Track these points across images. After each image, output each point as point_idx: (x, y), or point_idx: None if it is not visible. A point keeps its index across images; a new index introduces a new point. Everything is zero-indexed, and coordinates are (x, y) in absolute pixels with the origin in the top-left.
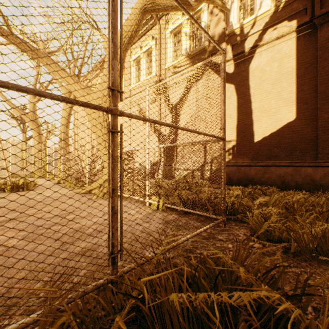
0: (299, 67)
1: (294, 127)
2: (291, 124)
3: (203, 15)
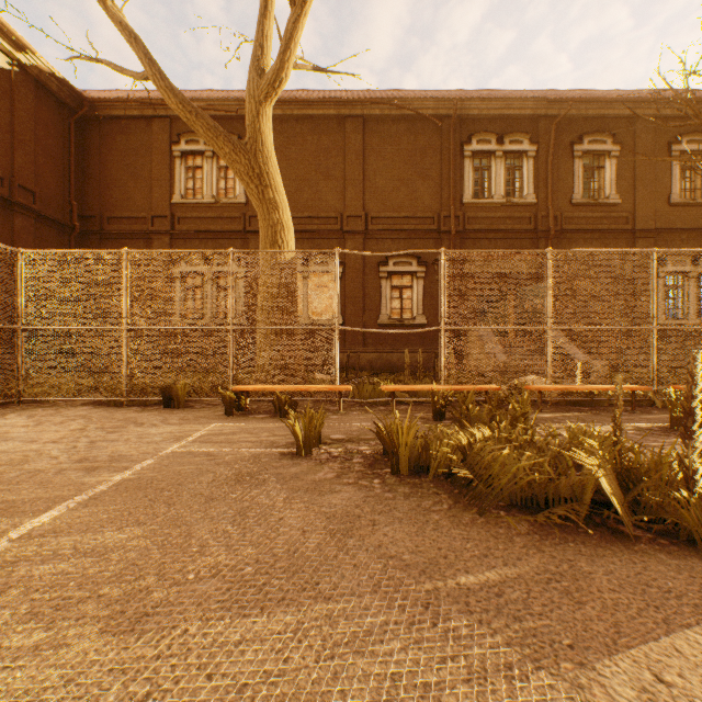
0: None
1: None
2: None
3: None
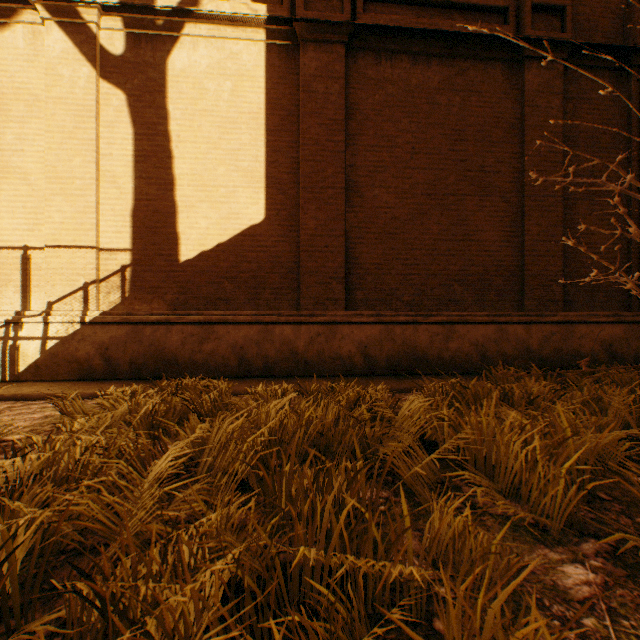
0: (271, 111)
1: (263, 238)
2: (258, 230)
3: None
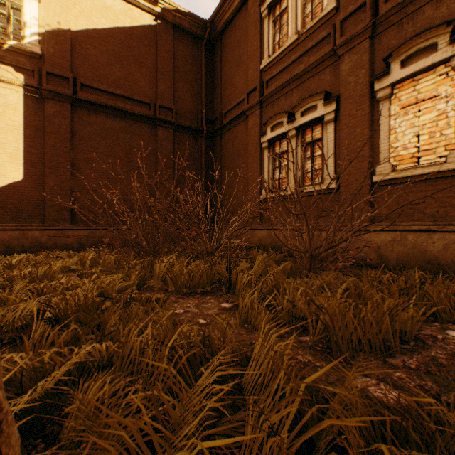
0: (28, 127)
1: (22, 188)
2: (19, 184)
3: None
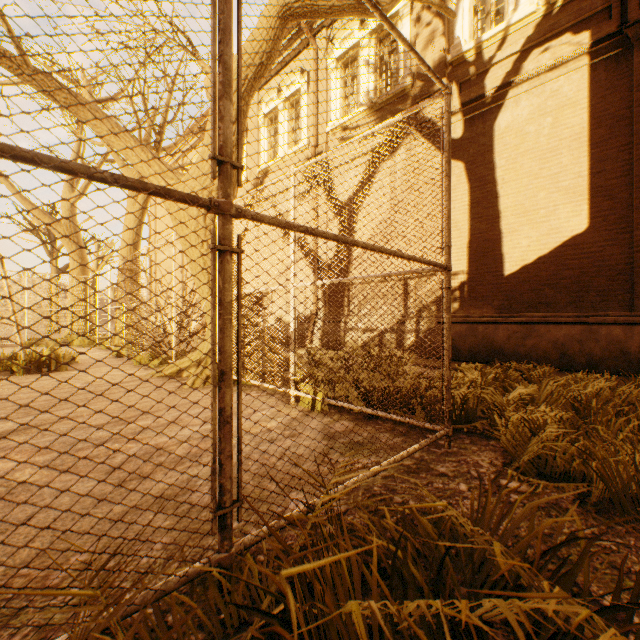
0: (595, 125)
1: (585, 246)
2: (579, 239)
3: (401, 24)
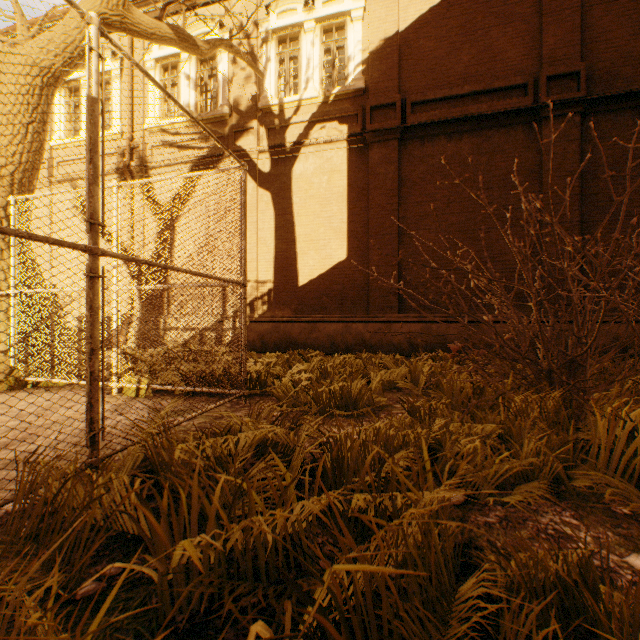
0: (351, 190)
1: (345, 269)
2: (343, 264)
3: (221, 57)
